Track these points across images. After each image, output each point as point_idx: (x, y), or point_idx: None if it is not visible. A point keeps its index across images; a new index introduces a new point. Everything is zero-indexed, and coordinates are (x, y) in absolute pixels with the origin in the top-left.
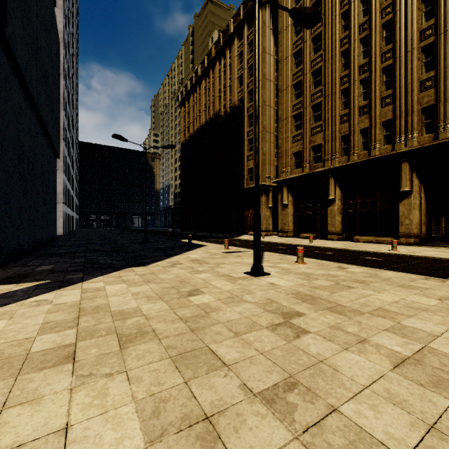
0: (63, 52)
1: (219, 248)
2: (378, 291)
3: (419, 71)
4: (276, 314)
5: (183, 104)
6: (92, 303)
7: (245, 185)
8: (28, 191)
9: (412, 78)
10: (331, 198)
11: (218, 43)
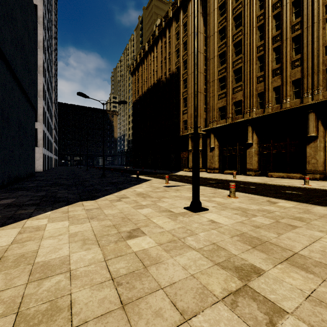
0: (43, 33)
1: (161, 182)
2: (326, 232)
3: (324, 38)
4: (228, 271)
5: (134, 73)
6: (20, 249)
7: (181, 133)
8: (2, 136)
9: (318, 44)
10: (249, 143)
11: (160, 25)
